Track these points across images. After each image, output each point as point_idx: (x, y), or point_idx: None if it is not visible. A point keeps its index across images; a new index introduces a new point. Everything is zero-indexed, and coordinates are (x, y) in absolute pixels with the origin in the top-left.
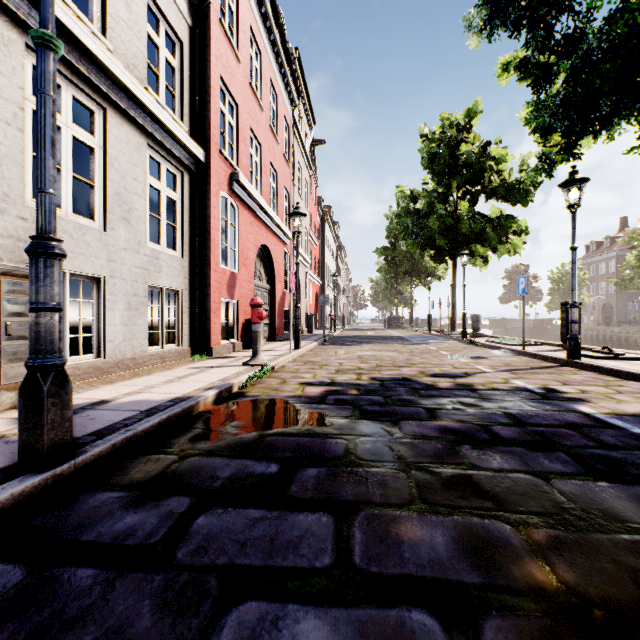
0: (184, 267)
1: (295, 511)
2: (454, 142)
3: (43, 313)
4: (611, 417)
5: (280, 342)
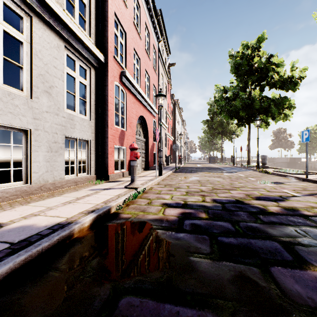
0: (91, 126)
1: None
2: (250, 57)
3: None
4: None
5: (151, 171)
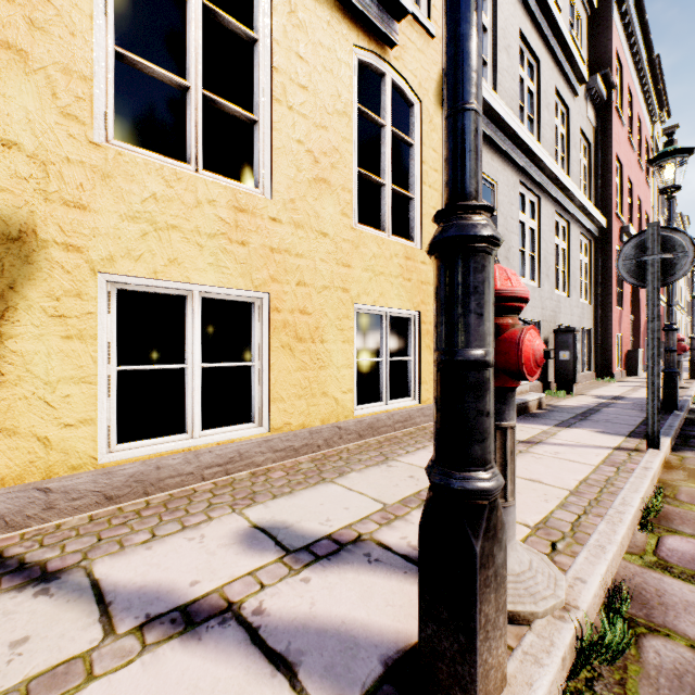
0: (591, 311)
1: None
2: None
3: (673, 352)
4: None
5: None
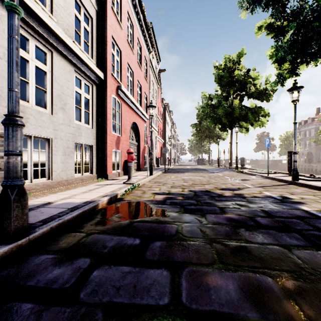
0: (93, 133)
1: (148, 268)
2: (231, 69)
3: (11, 156)
4: (320, 213)
5: (142, 171)
